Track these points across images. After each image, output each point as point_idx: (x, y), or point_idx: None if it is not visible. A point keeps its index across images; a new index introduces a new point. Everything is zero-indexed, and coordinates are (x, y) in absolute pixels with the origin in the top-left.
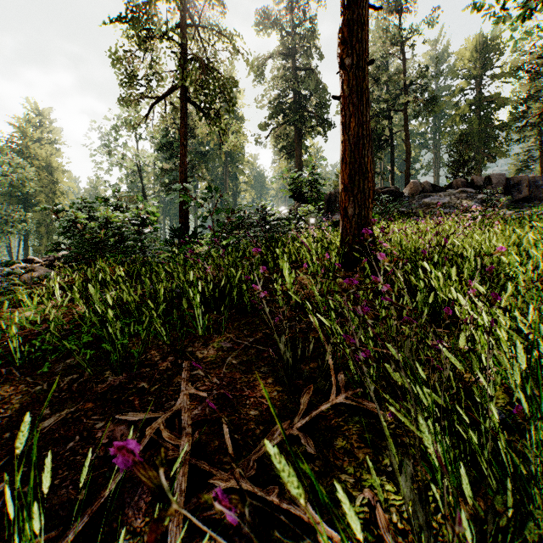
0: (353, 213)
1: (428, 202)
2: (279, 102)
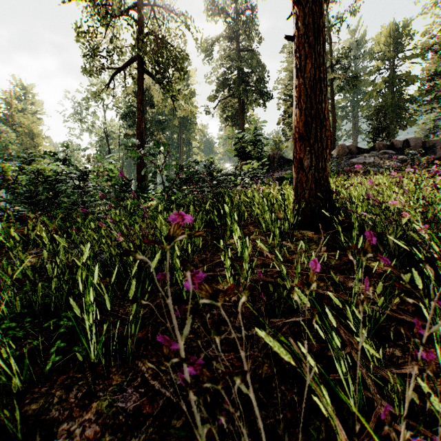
0: (309, 165)
1: (356, 162)
2: (225, 78)
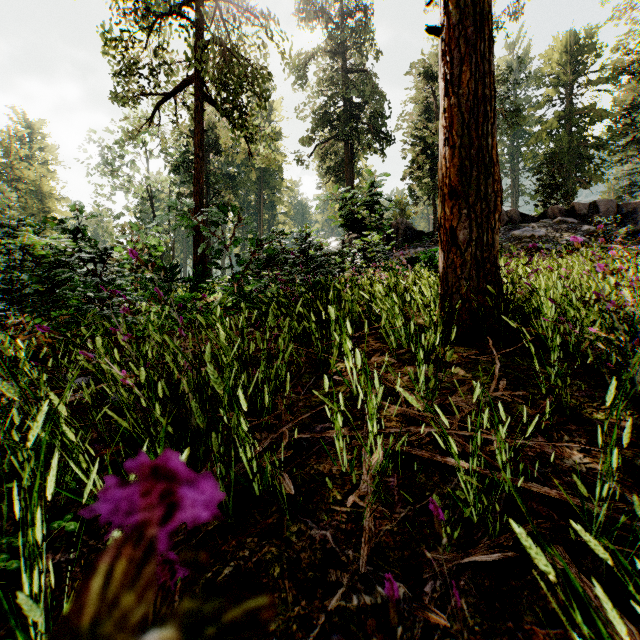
0: (468, 238)
1: (519, 235)
2: (325, 112)
